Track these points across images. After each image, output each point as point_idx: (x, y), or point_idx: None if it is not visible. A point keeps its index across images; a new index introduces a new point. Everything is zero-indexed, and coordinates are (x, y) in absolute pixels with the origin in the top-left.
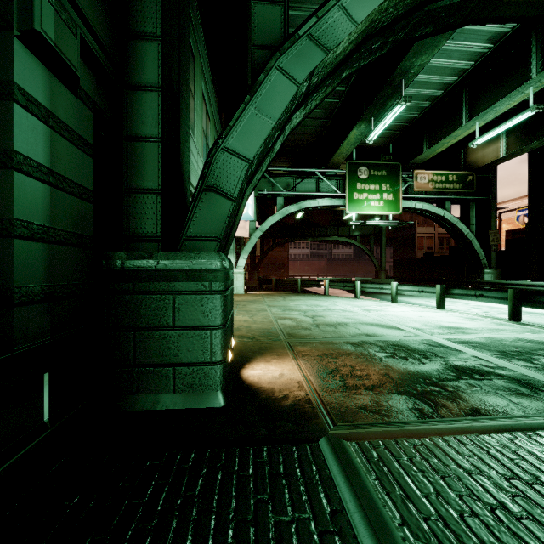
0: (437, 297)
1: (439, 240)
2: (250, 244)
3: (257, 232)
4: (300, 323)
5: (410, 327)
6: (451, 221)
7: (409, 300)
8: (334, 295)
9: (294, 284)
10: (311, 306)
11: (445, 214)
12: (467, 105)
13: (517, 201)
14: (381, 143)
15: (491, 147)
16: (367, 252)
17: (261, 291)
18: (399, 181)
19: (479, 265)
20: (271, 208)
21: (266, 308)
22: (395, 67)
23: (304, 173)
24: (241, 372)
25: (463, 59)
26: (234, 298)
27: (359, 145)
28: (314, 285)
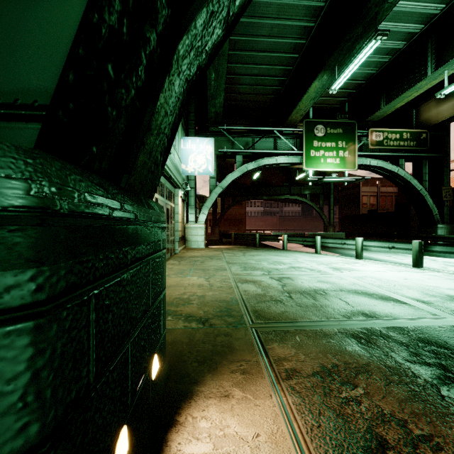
0: (413, 255)
1: (381, 198)
2: (210, 200)
3: (217, 188)
4: (266, 290)
5: (411, 298)
6: (405, 177)
7: (369, 255)
8: (291, 249)
9: (252, 238)
10: (273, 263)
11: (399, 171)
12: (432, 55)
13: (451, 163)
14: (336, 103)
15: (446, 104)
16: (317, 209)
17: (221, 245)
18: (354, 139)
19: (432, 220)
20: (230, 170)
21: (225, 265)
22: (367, 2)
23: (262, 132)
24: (165, 451)
25: (434, 2)
26: (193, 253)
27: (315, 106)
28: (272, 239)
